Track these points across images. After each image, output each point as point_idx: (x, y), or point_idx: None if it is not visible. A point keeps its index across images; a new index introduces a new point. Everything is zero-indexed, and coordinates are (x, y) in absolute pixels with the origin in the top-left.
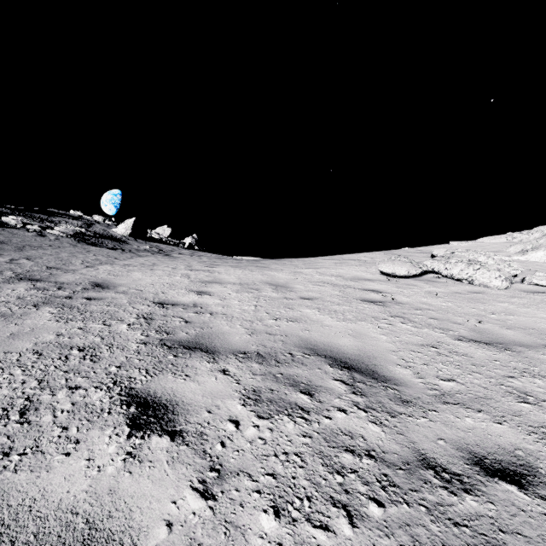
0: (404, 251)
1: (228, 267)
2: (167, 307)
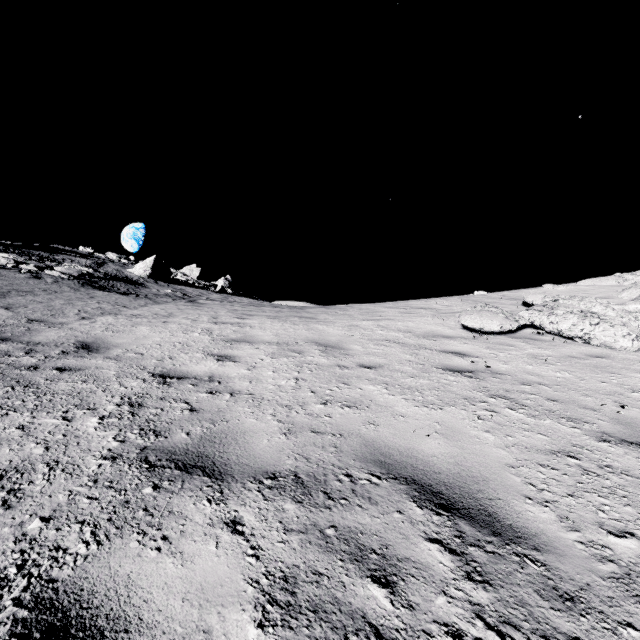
0: (487, 296)
1: (264, 318)
2: (170, 383)
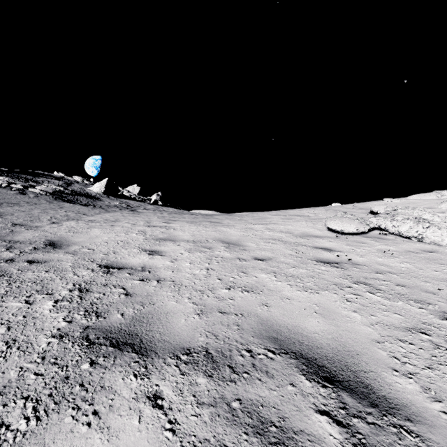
0: (343, 207)
1: (184, 223)
2: (112, 272)
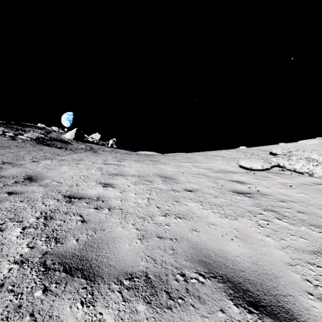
0: (250, 149)
1: (131, 161)
2: (73, 201)
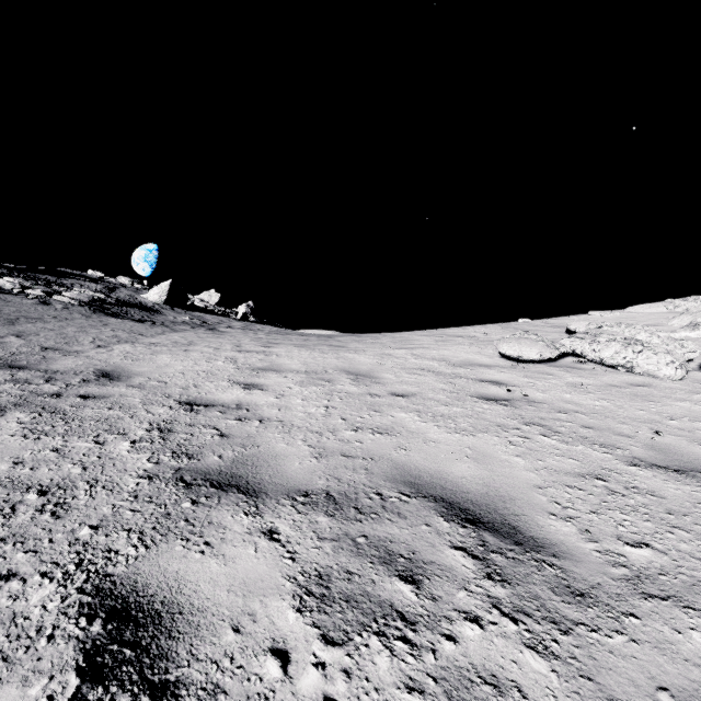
0: (529, 324)
1: (290, 347)
2: (198, 410)
